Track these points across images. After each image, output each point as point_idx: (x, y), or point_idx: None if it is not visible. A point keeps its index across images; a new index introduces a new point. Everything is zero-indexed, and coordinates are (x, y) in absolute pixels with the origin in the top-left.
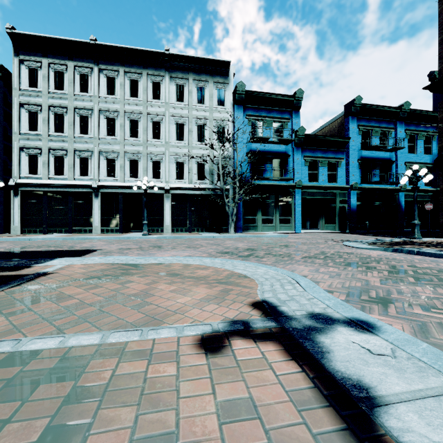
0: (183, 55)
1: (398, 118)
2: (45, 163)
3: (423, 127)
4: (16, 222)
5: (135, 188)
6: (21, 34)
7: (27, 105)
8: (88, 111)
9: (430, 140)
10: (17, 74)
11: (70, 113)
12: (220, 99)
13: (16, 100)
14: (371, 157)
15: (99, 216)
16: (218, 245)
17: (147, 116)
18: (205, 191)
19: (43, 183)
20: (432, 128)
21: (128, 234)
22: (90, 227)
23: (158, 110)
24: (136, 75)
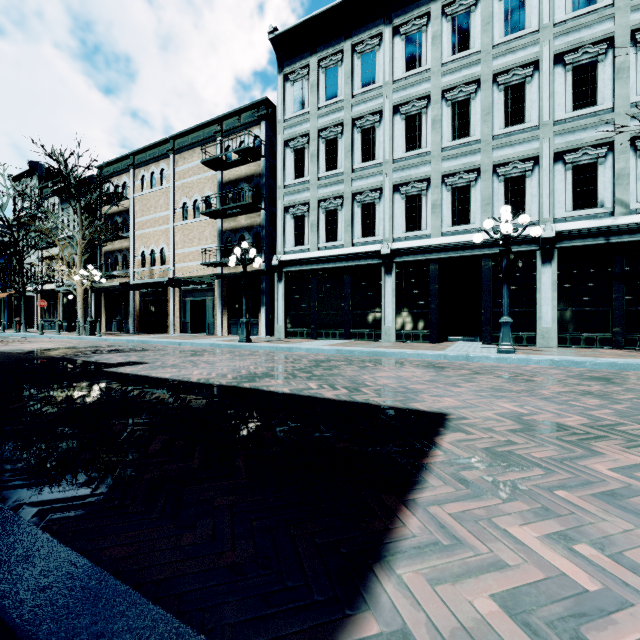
0: None
1: None
2: (313, 224)
3: None
4: (280, 320)
5: (478, 238)
6: (285, 33)
7: (292, 141)
8: (374, 116)
9: None
10: (281, 99)
11: (347, 131)
12: None
13: (280, 138)
14: None
15: (392, 308)
16: None
17: (492, 81)
18: None
19: (310, 256)
20: None
21: (456, 348)
22: (377, 329)
23: (519, 55)
24: (466, 0)
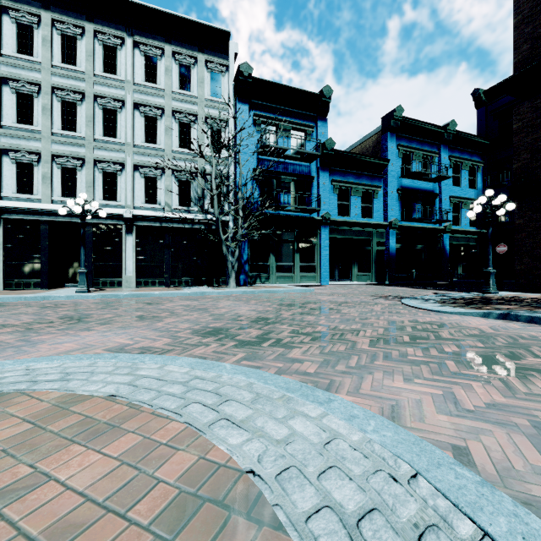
0: (154, 9)
1: (442, 141)
2: None
3: (468, 155)
4: None
5: (62, 211)
6: None
7: None
8: None
9: (474, 171)
10: None
11: None
12: (215, 87)
13: None
14: (412, 187)
15: (1, 260)
16: (203, 311)
17: (94, 99)
18: (191, 223)
19: None
20: (477, 157)
21: (52, 292)
22: None
23: (112, 91)
24: (74, 28)
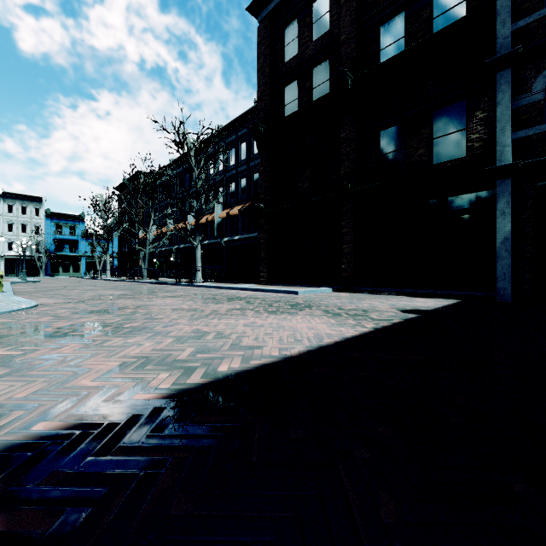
0: (13, 193)
1: None
2: None
3: None
4: None
5: None
6: None
7: None
8: None
9: None
10: None
11: None
12: (37, 213)
13: None
14: None
15: None
16: None
17: None
18: (27, 257)
19: None
20: None
21: None
22: None
23: None
24: None
